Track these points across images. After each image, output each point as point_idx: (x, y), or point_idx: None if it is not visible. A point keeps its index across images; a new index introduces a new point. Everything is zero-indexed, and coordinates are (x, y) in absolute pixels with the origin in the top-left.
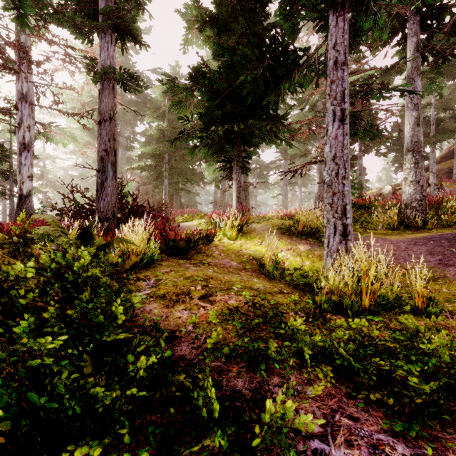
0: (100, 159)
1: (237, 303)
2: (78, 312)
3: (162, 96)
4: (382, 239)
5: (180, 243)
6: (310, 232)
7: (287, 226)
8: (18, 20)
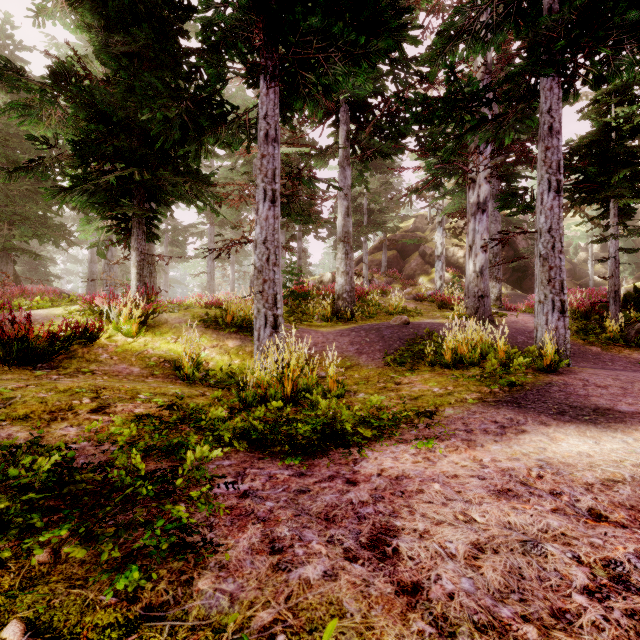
0: None
1: (147, 411)
2: None
3: None
4: (316, 331)
5: (37, 343)
6: (241, 325)
7: (213, 317)
8: None
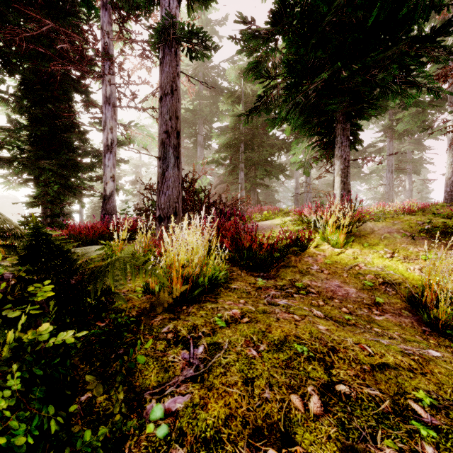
0: (161, 143)
1: None
2: None
3: (237, 78)
4: None
5: (259, 253)
6: None
7: (441, 226)
8: (84, 2)
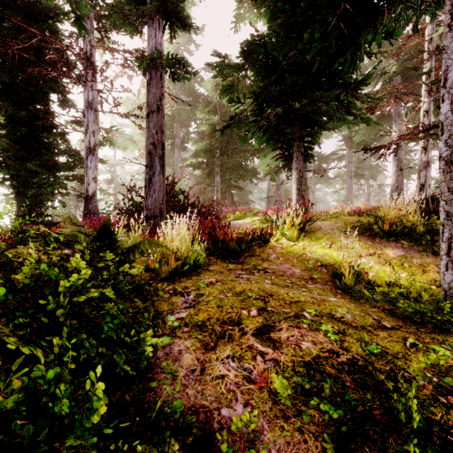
0: (148, 153)
1: (317, 350)
2: (4, 403)
3: (213, 90)
4: None
5: (230, 244)
6: (401, 232)
7: (366, 224)
8: (76, 23)
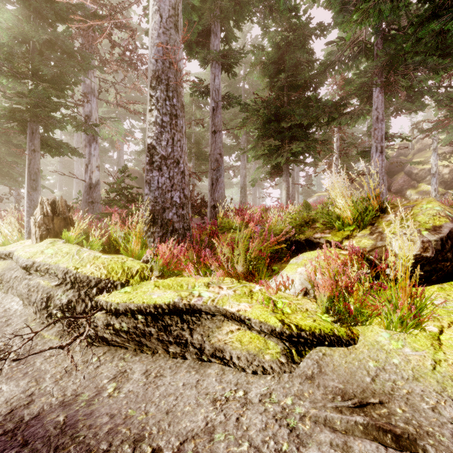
0: (216, 160)
1: None
2: None
3: (190, 102)
4: None
5: None
6: None
7: None
8: None
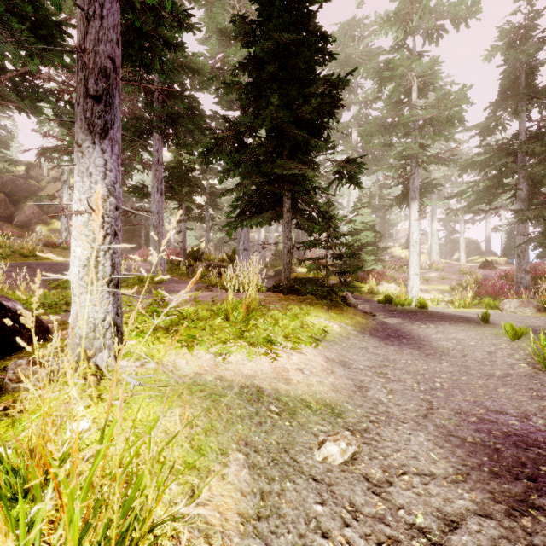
0: None
1: None
2: None
3: None
4: None
5: None
6: None
7: None
8: None
